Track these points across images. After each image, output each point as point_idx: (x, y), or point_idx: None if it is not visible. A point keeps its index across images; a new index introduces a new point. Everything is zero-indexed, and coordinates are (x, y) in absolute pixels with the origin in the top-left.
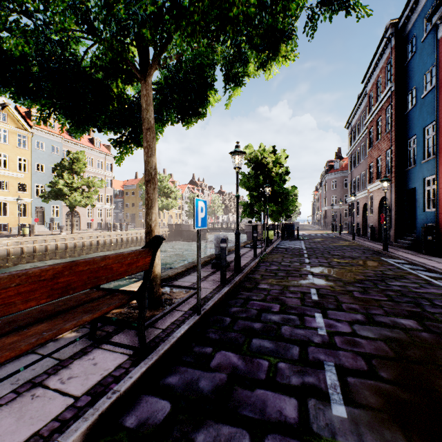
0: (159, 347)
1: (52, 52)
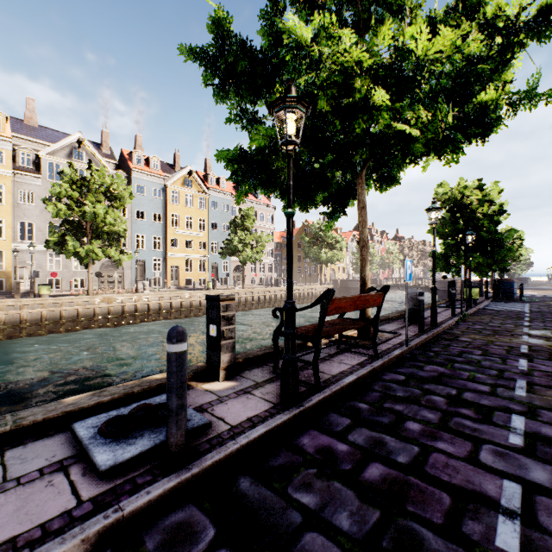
0: (385, 356)
1: (308, 170)
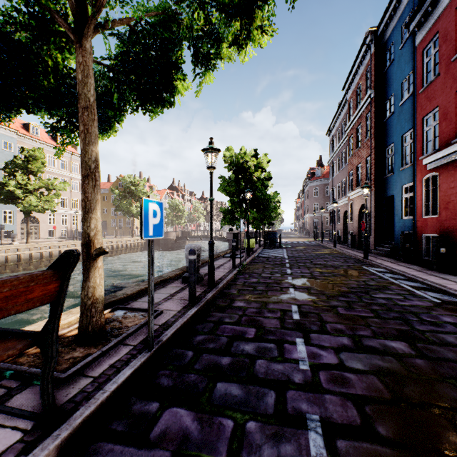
0: (77, 411)
1: None
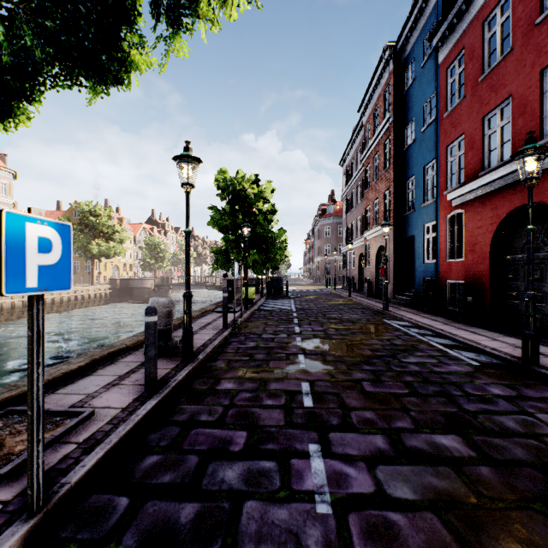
0: None
1: None
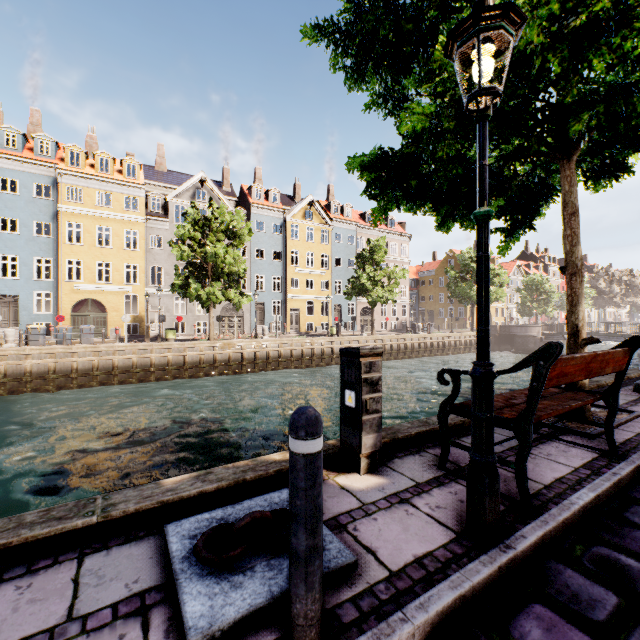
0: (632, 455)
1: None
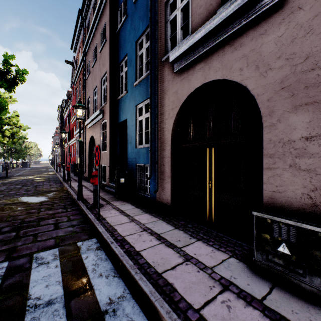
0: None
1: None
